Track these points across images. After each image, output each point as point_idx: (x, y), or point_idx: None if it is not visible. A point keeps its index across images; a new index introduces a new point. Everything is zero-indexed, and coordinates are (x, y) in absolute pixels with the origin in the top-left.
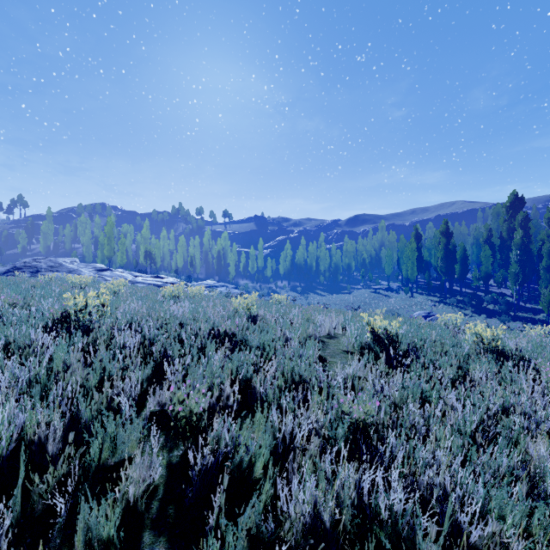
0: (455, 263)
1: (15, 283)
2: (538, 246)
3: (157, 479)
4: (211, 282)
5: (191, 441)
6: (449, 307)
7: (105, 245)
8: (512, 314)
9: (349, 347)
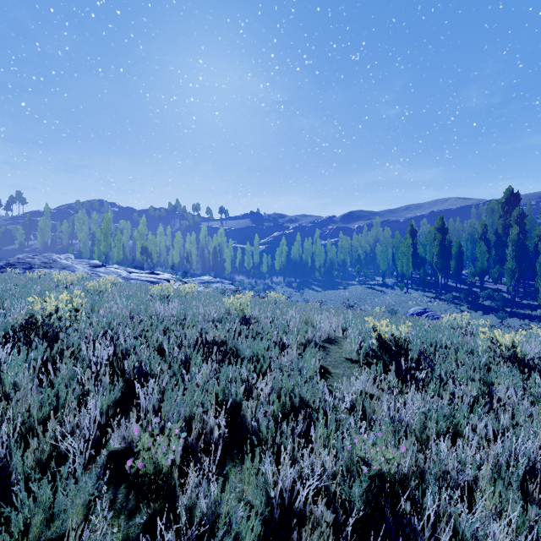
0: (451, 259)
1: None
2: (533, 242)
3: None
4: (207, 278)
5: (158, 502)
6: (444, 303)
7: (101, 241)
8: (508, 310)
9: (352, 355)
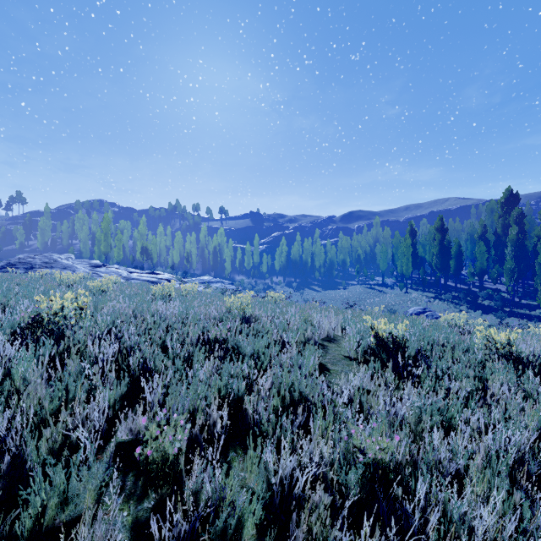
0: (450, 259)
1: (0, 280)
2: (532, 242)
3: None
4: (207, 278)
5: (165, 488)
6: (444, 303)
7: (101, 241)
8: (508, 310)
9: (351, 352)
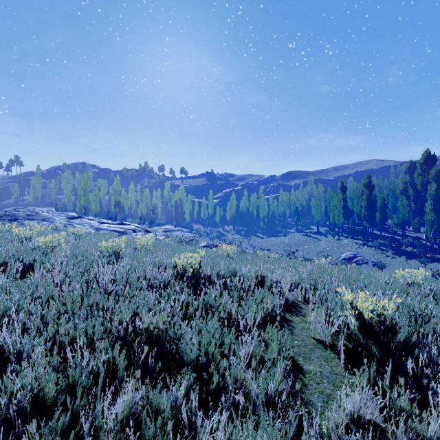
0: (376, 211)
1: None
2: None
3: None
4: (170, 227)
5: None
6: (372, 249)
7: (81, 196)
8: (428, 255)
9: (324, 335)
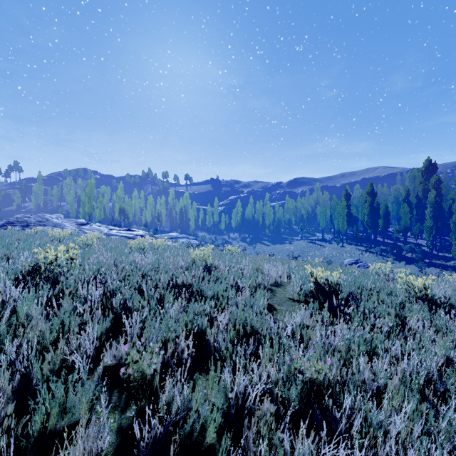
0: (379, 218)
1: (3, 236)
2: (448, 204)
3: (106, 448)
4: (175, 234)
5: (143, 401)
6: (373, 255)
7: (86, 203)
8: (427, 261)
9: (294, 295)
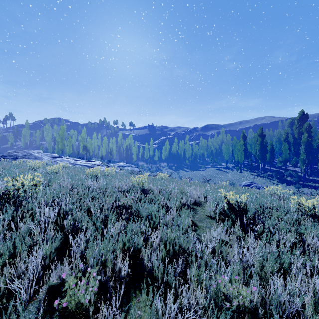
0: (267, 152)
1: None
2: (315, 142)
3: None
4: (122, 164)
5: None
6: (263, 179)
7: (59, 142)
8: (301, 183)
9: (211, 213)
